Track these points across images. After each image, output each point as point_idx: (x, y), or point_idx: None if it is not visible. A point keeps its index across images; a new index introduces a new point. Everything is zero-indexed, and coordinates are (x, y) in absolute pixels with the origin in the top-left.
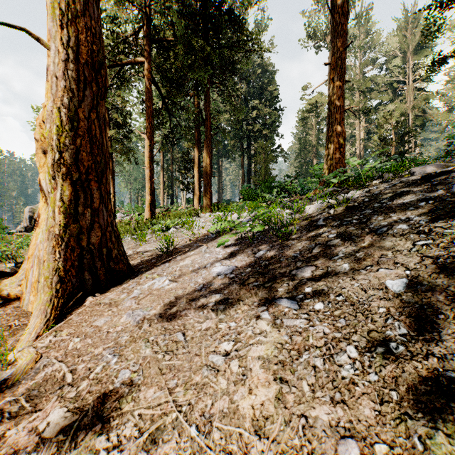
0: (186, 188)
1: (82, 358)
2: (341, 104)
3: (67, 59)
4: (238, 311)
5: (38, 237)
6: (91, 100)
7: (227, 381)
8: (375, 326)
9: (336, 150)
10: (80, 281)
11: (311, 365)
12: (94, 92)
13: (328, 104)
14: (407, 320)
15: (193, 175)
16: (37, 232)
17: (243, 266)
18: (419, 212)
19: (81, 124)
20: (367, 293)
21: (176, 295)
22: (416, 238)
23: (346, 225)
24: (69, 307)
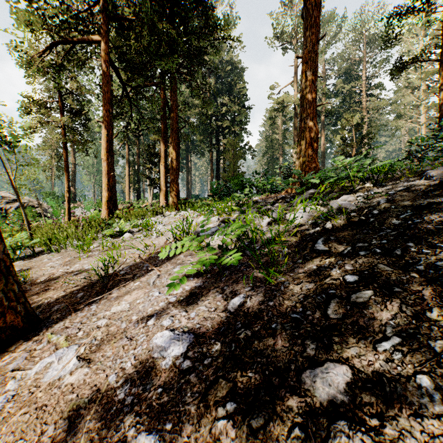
0: (152, 183)
1: None
2: (314, 100)
3: None
4: None
5: None
6: None
7: None
8: None
9: (309, 148)
10: None
11: None
12: None
13: (300, 99)
14: None
15: (159, 170)
16: None
17: (207, 333)
18: None
19: None
20: None
21: (73, 413)
22: None
23: (367, 258)
24: None
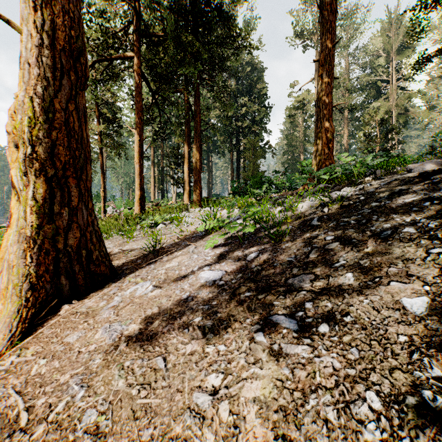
0: (176, 182)
1: (43, 389)
2: (330, 101)
3: (42, 44)
4: (228, 329)
5: (10, 239)
6: (69, 90)
7: (214, 435)
8: (397, 362)
9: (325, 146)
10: (56, 287)
11: (322, 418)
12: (73, 82)
13: (316, 100)
14: (439, 356)
15: (183, 170)
16: (9, 233)
17: (233, 271)
18: (424, 214)
19: (57, 115)
20: (381, 313)
21: (160, 304)
22: (429, 244)
23: (344, 226)
24: (42, 316)
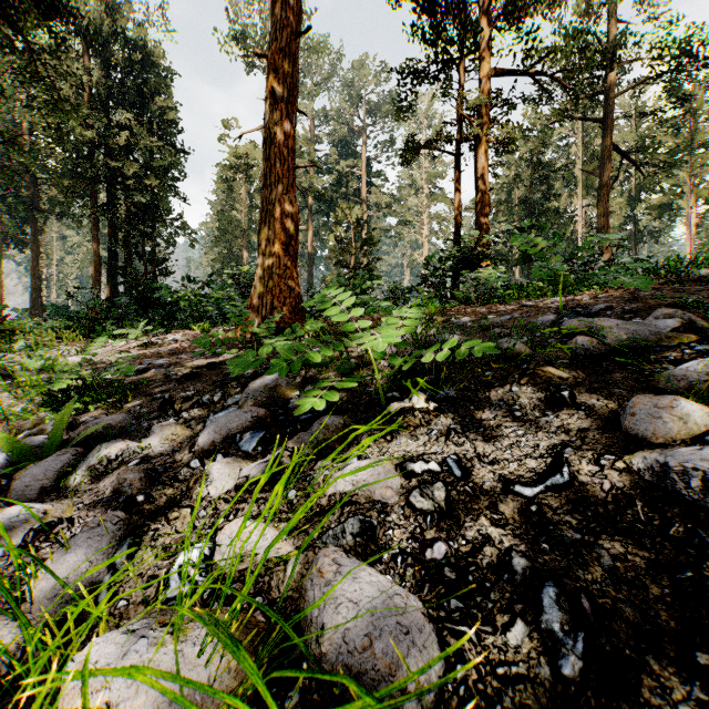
0: None
1: None
2: (291, 153)
3: None
4: None
5: None
6: None
7: None
8: None
9: (281, 247)
10: None
11: None
12: None
13: (264, 143)
14: None
15: None
16: None
17: None
18: None
19: None
20: None
21: None
22: None
23: None
24: None
